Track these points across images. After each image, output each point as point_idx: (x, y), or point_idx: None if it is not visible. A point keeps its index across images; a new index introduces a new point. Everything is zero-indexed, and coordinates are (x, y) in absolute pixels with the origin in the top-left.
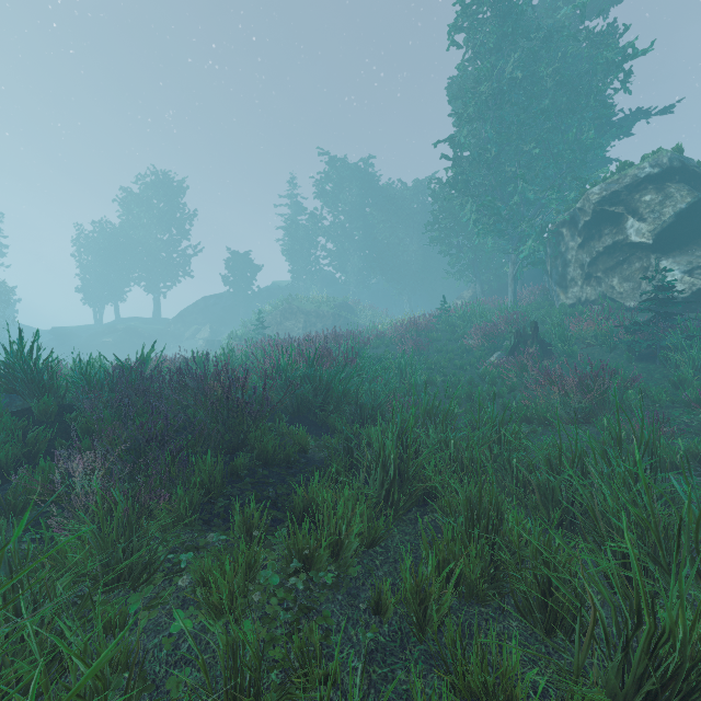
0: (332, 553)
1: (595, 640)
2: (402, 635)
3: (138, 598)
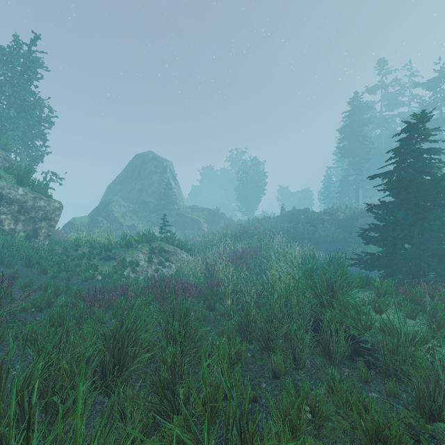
0: (292, 432)
1: (186, 339)
2: (243, 394)
3: (404, 409)
